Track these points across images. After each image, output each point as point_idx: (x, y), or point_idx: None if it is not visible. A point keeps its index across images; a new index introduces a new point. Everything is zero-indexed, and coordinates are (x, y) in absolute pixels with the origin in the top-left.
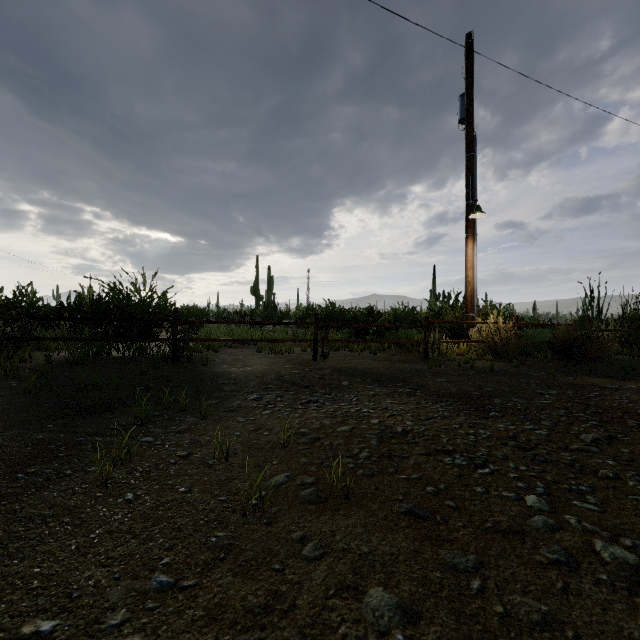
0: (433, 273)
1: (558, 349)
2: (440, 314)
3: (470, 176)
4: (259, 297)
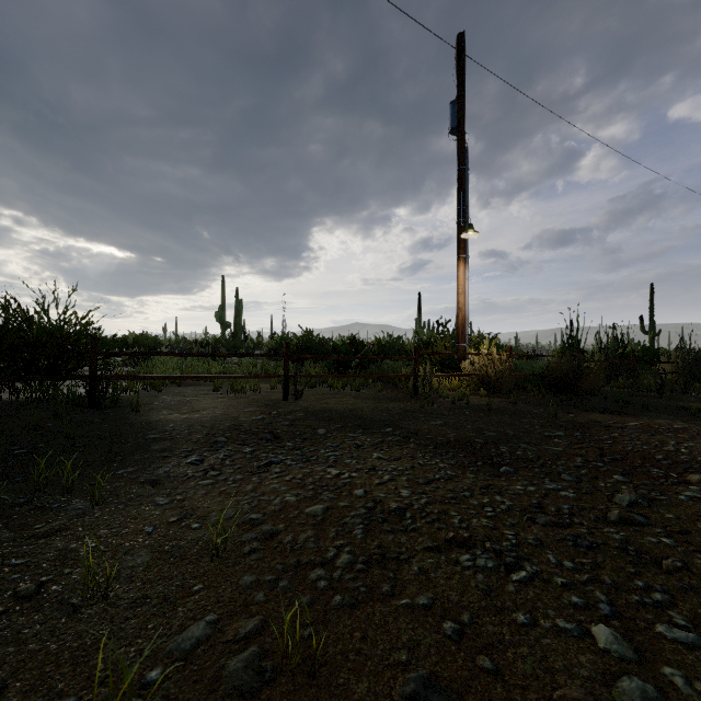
0: (418, 301)
1: (552, 382)
2: (428, 344)
3: (462, 192)
4: (225, 324)
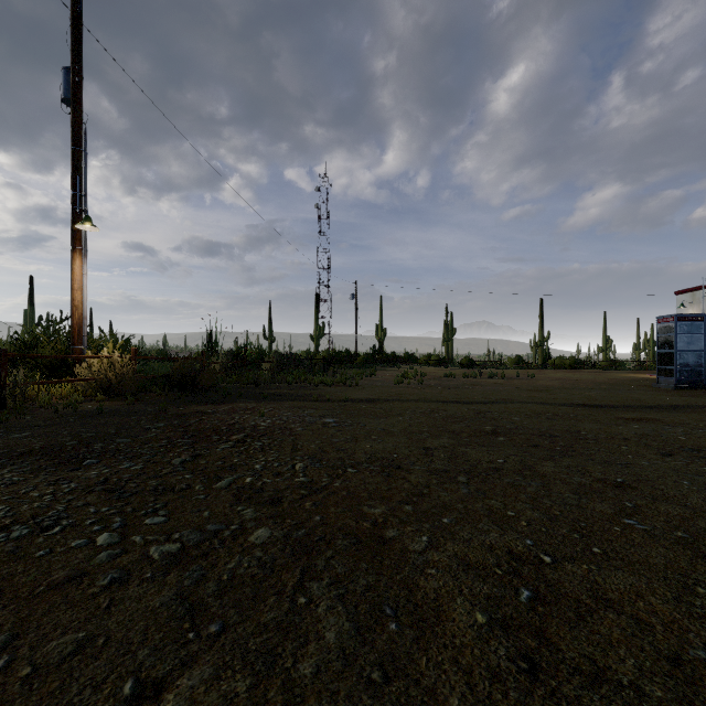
0: (30, 287)
1: (176, 382)
2: (35, 345)
3: (78, 176)
4: None
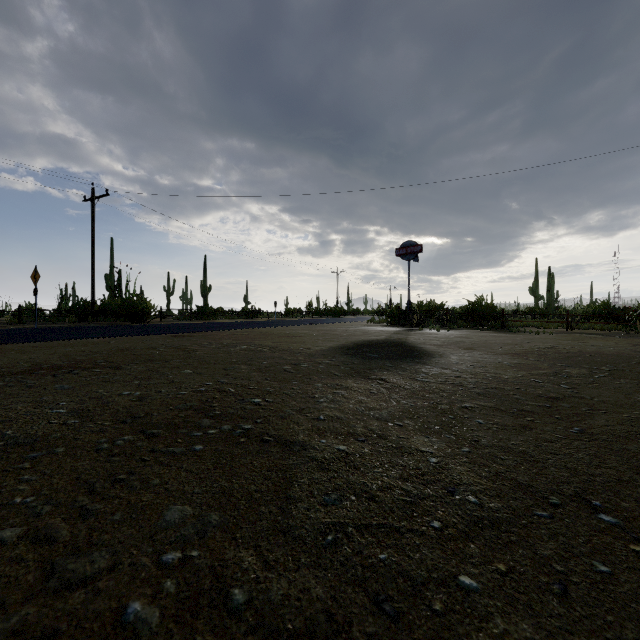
0: None
1: None
2: None
3: None
4: (538, 296)
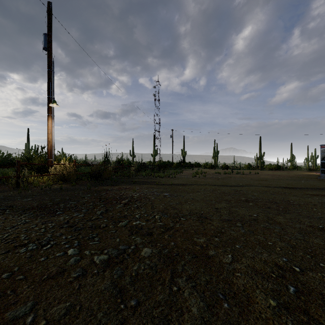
0: (28, 133)
1: (93, 175)
2: (31, 159)
3: (50, 82)
4: None
